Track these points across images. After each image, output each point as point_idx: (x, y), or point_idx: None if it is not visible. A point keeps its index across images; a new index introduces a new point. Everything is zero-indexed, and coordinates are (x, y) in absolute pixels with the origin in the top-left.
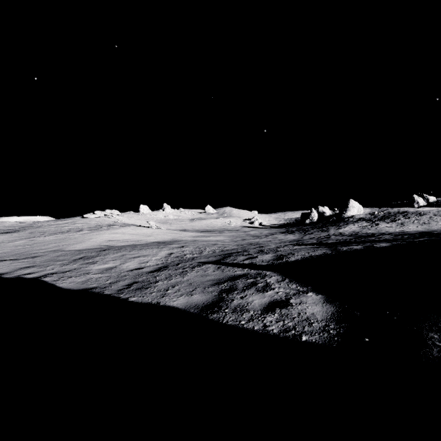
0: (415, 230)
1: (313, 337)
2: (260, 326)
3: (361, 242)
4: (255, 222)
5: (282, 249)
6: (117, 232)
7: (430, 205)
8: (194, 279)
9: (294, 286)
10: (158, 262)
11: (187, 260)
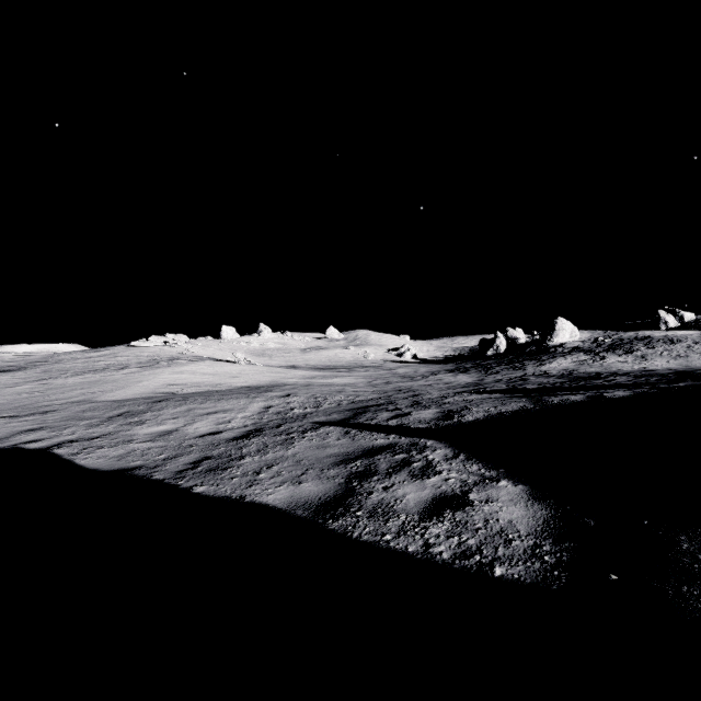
0: (666, 367)
1: (515, 569)
2: (418, 545)
3: (581, 388)
4: (407, 354)
5: (451, 399)
6: (183, 371)
7: (685, 327)
8: (305, 453)
9: (475, 467)
10: (246, 422)
11: (294, 418)
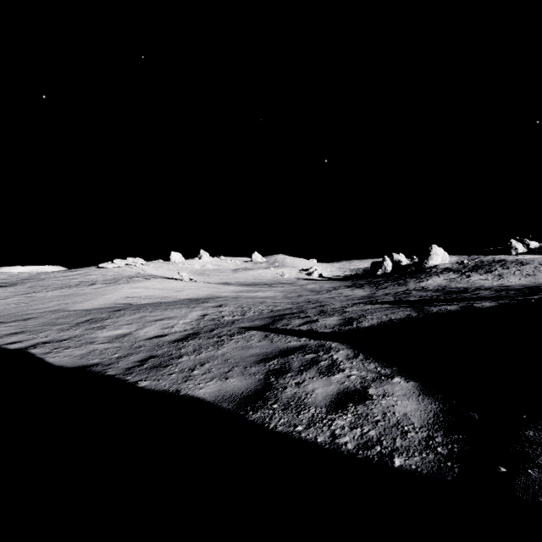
0: (519, 284)
1: (412, 460)
2: (325, 436)
3: (454, 300)
4: (314, 274)
5: (350, 309)
6: (139, 286)
7: (531, 252)
8: (232, 353)
9: (372, 366)
10: (186, 327)
11: (225, 324)
